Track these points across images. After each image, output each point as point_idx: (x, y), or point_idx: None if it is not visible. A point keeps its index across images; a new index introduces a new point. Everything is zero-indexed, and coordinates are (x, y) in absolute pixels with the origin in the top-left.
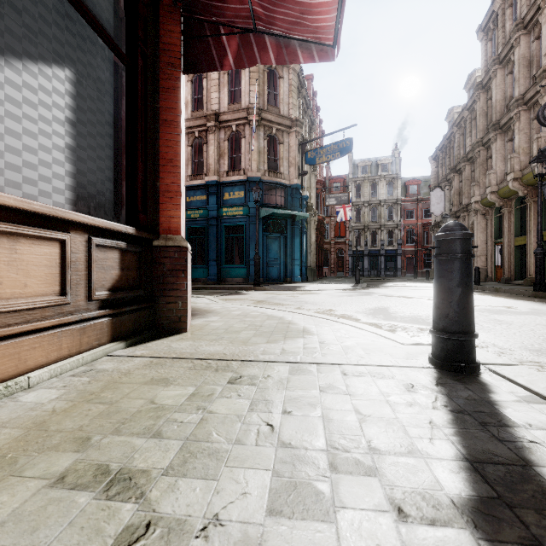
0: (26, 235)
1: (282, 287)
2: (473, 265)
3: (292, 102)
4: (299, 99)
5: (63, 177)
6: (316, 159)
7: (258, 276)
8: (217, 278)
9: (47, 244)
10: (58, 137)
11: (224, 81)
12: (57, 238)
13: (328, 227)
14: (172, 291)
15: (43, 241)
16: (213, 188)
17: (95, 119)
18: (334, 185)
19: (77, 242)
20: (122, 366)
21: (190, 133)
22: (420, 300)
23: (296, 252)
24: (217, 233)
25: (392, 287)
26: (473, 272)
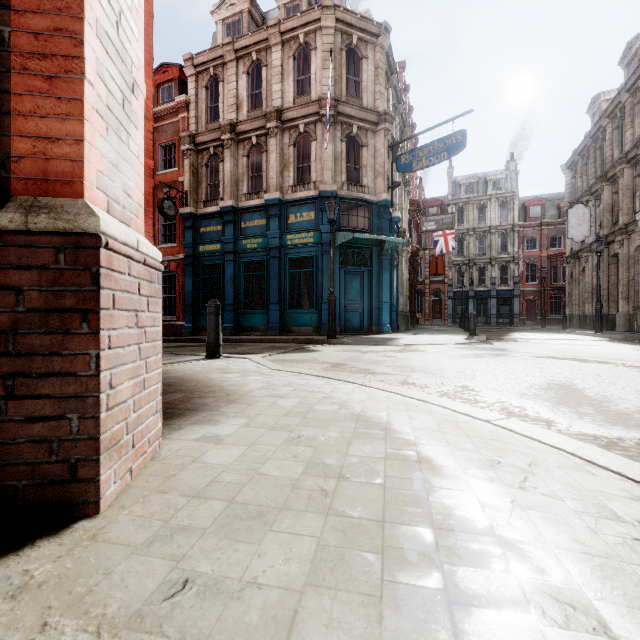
0: None
1: (367, 339)
2: (636, 309)
3: (379, 91)
4: (388, 89)
5: None
6: (413, 165)
7: (333, 325)
8: (279, 327)
9: None
10: None
11: (289, 68)
12: None
13: (422, 262)
14: (48, 379)
15: None
16: (275, 209)
17: None
18: (429, 210)
19: None
20: None
21: (246, 139)
22: (613, 367)
23: (384, 291)
24: (279, 267)
25: (526, 340)
26: (638, 319)
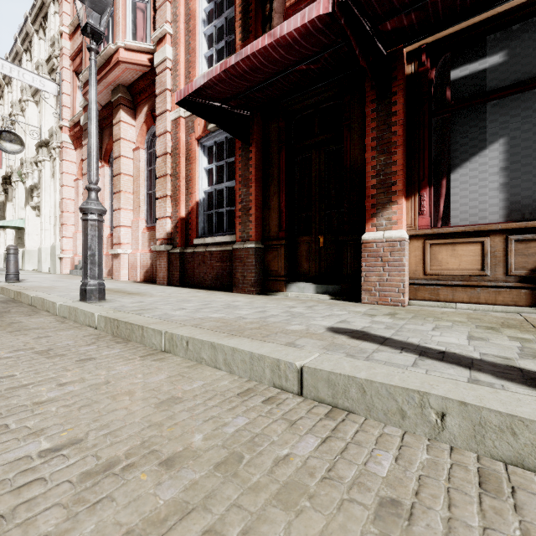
0: (459, 243)
1: None
2: None
3: None
4: None
5: (497, 204)
6: None
7: None
8: None
9: (472, 245)
10: (493, 183)
11: None
12: (477, 241)
13: None
14: None
15: (469, 244)
16: None
17: (531, 150)
18: None
19: (495, 241)
20: (497, 315)
21: None
22: None
23: None
24: None
25: None
26: None
